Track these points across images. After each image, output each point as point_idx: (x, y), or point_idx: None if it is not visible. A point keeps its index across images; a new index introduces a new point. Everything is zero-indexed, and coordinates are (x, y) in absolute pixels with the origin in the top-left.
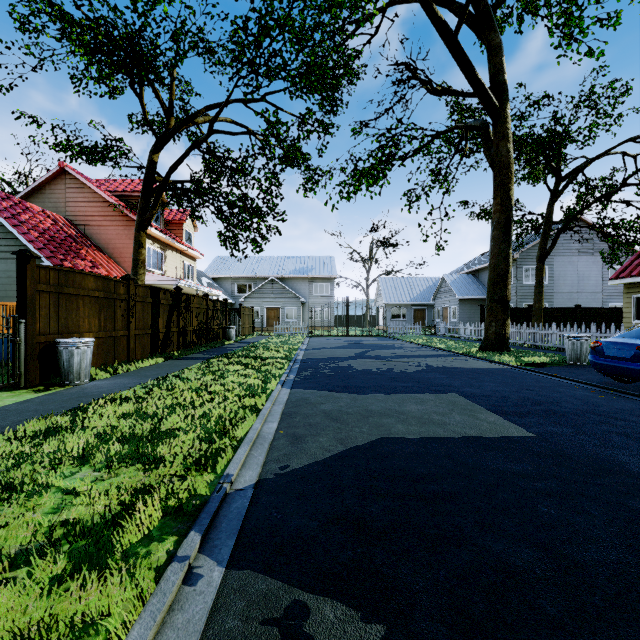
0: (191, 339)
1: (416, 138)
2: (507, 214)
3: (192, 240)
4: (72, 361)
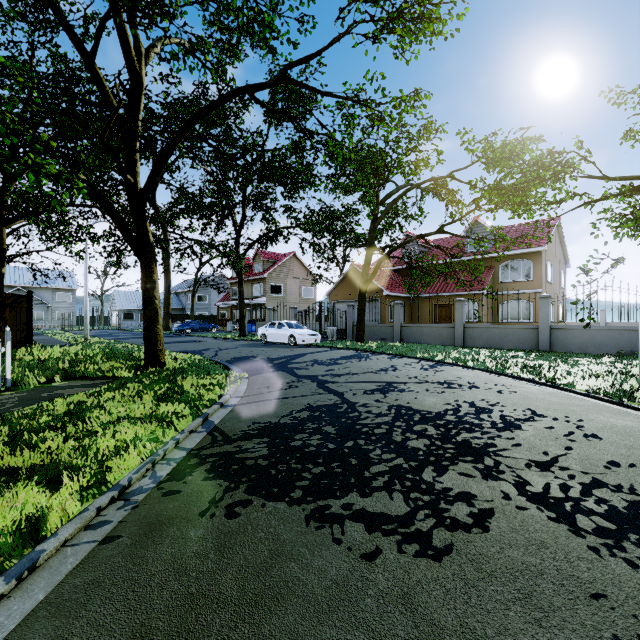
0: None
1: None
2: (169, 284)
3: None
4: None
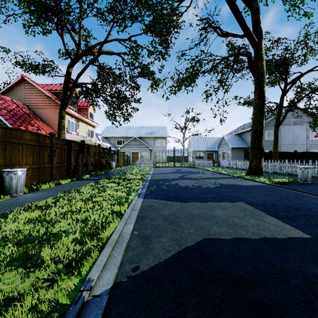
0: (90, 168)
1: (211, 61)
2: (262, 100)
3: (93, 117)
4: (11, 182)
